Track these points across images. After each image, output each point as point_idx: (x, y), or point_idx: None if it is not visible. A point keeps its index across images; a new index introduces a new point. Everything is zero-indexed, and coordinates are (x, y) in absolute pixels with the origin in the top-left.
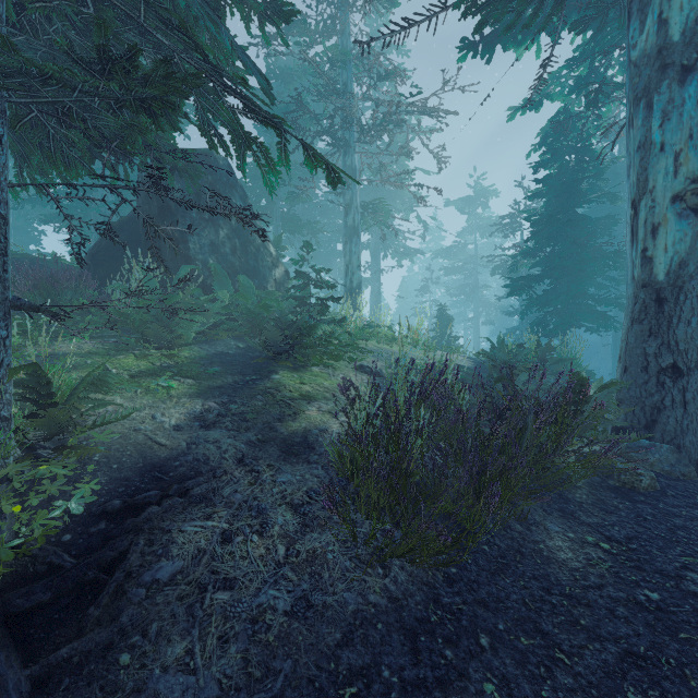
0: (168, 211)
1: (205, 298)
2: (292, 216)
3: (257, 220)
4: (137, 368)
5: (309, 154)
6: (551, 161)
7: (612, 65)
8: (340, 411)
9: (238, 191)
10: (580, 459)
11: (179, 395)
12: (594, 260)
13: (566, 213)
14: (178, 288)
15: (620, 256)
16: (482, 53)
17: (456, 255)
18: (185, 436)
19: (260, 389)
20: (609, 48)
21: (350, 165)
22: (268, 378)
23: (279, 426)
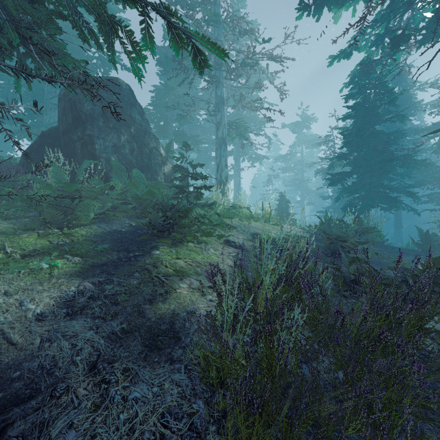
0: (79, 120)
1: (101, 186)
2: (181, 132)
3: (152, 130)
4: (33, 247)
5: (173, 33)
6: (357, 94)
7: (401, 26)
8: (209, 288)
9: (137, 108)
10: (434, 338)
11: (60, 275)
12: (390, 160)
13: (368, 129)
14: (38, 175)
15: (407, 158)
16: (314, 13)
17: (289, 160)
18: (44, 330)
19: (139, 266)
20: (403, 10)
21: (220, 95)
22: (149, 254)
23: (148, 310)
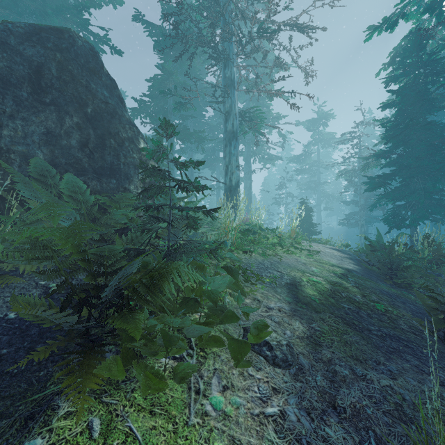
0: None
1: None
2: (183, 128)
3: (127, 113)
4: None
5: None
6: (402, 76)
7: None
8: None
9: (102, 78)
10: None
11: None
12: None
13: (418, 119)
14: None
15: None
16: None
17: (304, 160)
18: None
19: None
20: None
21: (229, 76)
22: None
23: None
